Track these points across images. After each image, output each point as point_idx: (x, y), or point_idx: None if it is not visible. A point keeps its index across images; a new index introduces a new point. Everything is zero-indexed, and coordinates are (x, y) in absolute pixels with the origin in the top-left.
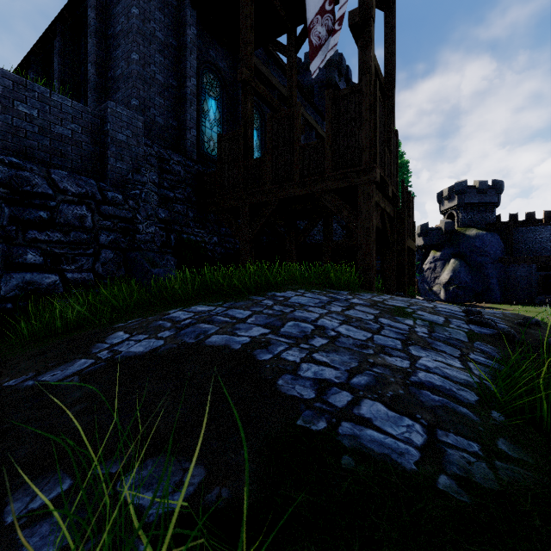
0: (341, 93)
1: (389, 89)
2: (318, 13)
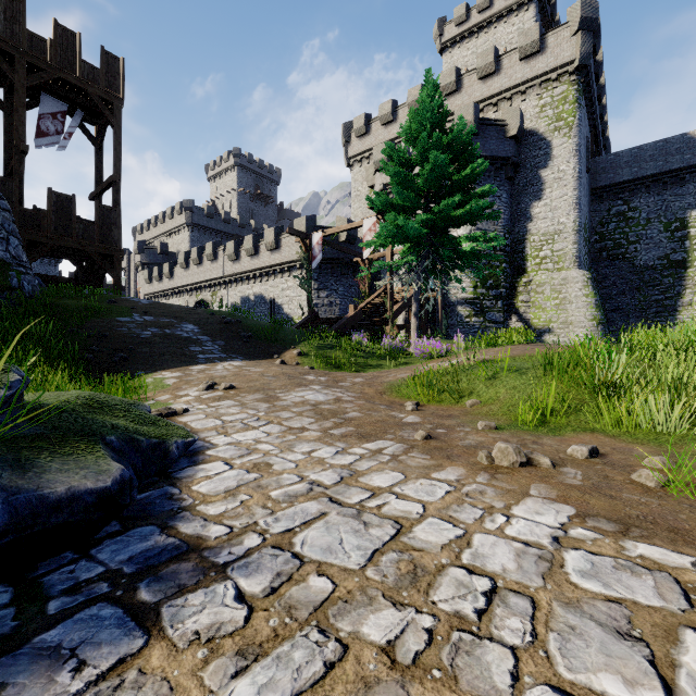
0: (106, 207)
1: (100, 196)
2: (50, 114)
